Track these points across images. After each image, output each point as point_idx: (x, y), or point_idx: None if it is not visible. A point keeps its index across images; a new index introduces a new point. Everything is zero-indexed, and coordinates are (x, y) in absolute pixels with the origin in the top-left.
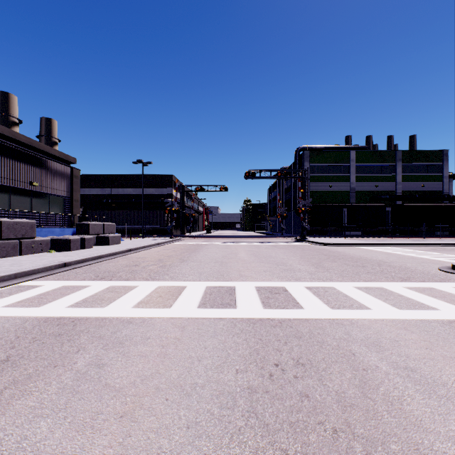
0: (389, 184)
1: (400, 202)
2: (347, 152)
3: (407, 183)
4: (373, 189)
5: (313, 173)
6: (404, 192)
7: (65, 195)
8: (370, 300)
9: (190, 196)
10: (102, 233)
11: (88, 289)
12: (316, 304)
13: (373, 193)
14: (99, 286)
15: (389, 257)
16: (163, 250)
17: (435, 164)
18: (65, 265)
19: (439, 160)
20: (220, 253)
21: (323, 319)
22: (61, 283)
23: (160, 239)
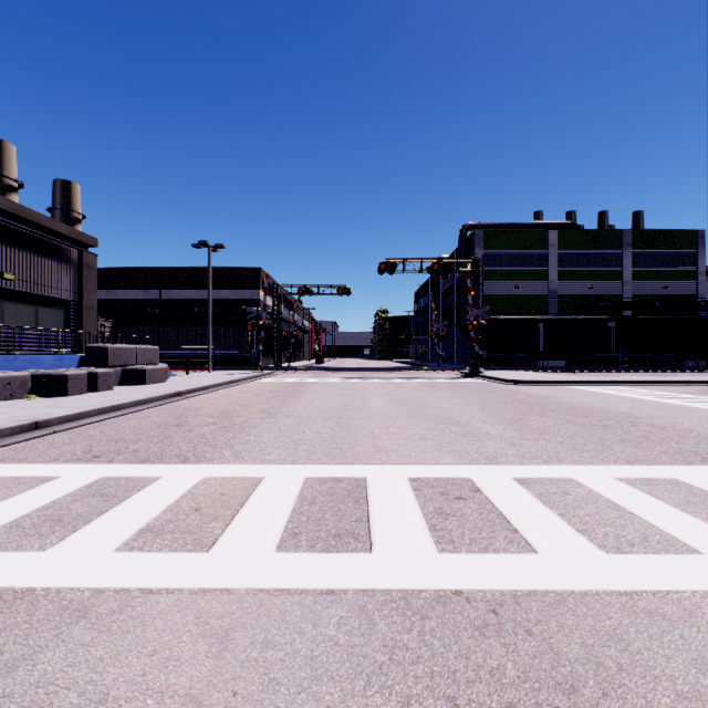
0: (611, 284)
1: (629, 314)
2: (543, 232)
3: (639, 282)
4: (586, 292)
5: (488, 265)
6: (635, 297)
7: (69, 297)
8: (678, 519)
9: (290, 304)
10: (134, 364)
11: (46, 488)
12: (559, 535)
13: (586, 298)
14: (76, 478)
15: (638, 407)
16: (237, 393)
17: (685, 252)
18: (37, 426)
19: (691, 245)
20: (336, 399)
21: (601, 595)
22: (0, 470)
23: (237, 374)
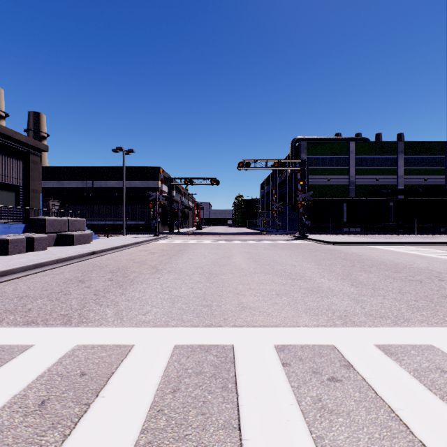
0: (390, 177)
1: (402, 197)
2: (346, 143)
3: (408, 176)
4: (374, 183)
5: (310, 165)
6: (405, 186)
7: (19, 183)
8: None
9: (179, 191)
10: (66, 230)
11: None
12: None
13: (374, 186)
14: None
15: (432, 263)
16: (138, 252)
17: (438, 157)
18: None
19: (442, 152)
20: (209, 256)
21: None
22: None
23: (142, 237)
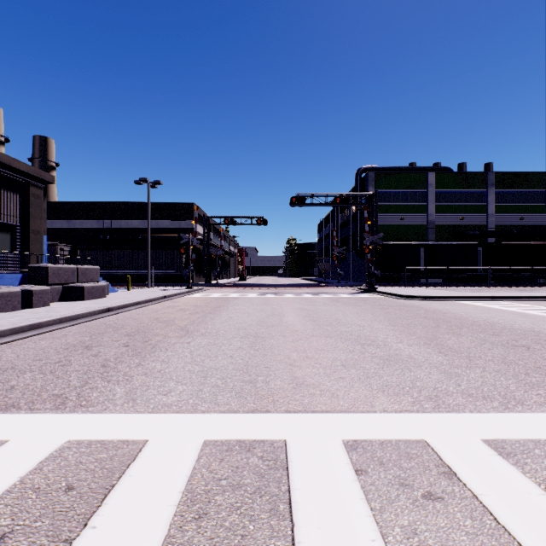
0: (478, 216)
1: (492, 240)
2: (423, 174)
3: (500, 215)
4: (458, 223)
5: (379, 201)
6: (497, 227)
7: (15, 222)
8: None
9: (218, 233)
10: (75, 282)
11: None
12: None
13: (458, 227)
14: None
15: (537, 323)
16: (165, 309)
17: (537, 191)
18: None
19: (542, 185)
20: (254, 314)
21: None
22: None
23: (171, 290)
